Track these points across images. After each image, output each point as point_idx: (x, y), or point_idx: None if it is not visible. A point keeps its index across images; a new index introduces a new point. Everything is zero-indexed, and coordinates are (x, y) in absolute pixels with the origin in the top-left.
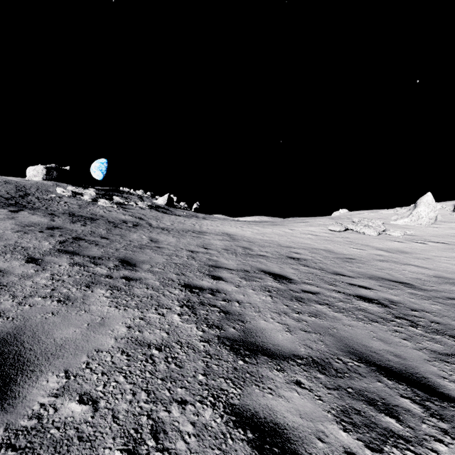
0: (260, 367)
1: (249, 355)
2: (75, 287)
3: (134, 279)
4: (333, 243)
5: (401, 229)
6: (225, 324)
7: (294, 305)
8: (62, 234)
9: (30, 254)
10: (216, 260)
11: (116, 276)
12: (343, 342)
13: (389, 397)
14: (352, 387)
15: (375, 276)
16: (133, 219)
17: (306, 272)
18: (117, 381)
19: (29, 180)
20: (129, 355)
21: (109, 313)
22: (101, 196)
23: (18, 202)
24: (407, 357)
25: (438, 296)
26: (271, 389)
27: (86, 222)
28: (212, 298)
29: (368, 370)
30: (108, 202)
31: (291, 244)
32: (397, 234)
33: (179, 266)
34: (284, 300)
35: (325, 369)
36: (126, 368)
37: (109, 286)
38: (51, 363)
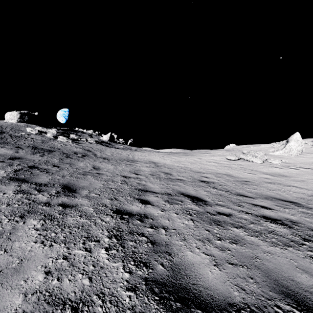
0: None
1: (181, 310)
2: (8, 218)
3: (71, 205)
4: (231, 169)
5: (278, 159)
6: (153, 259)
7: (214, 229)
8: (21, 163)
9: None
10: (144, 184)
11: (54, 204)
12: (272, 277)
13: None
14: None
15: (269, 196)
16: (82, 151)
17: (216, 194)
18: None
19: (6, 122)
20: None
21: (32, 251)
22: (60, 134)
23: None
24: None
25: None
26: None
27: (44, 153)
28: (141, 224)
29: None
30: (65, 138)
31: (201, 169)
32: (276, 162)
33: (113, 191)
34: (204, 224)
35: None
36: None
37: (44, 215)
38: None
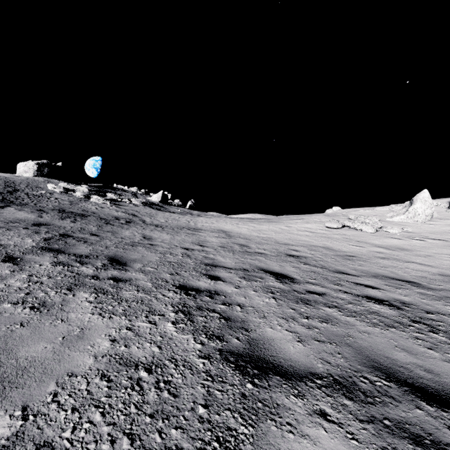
0: (274, 393)
1: (258, 375)
2: (54, 290)
3: (123, 279)
4: (331, 240)
5: (398, 226)
6: (227, 334)
7: (301, 308)
8: (49, 230)
9: (9, 253)
10: (213, 258)
11: (103, 277)
12: (364, 354)
13: (437, 432)
14: (388, 417)
15: (378, 274)
16: (126, 215)
17: (307, 271)
18: (92, 421)
19: (19, 176)
20: (111, 379)
21: (91, 322)
22: (93, 193)
23: (6, 198)
24: (440, 373)
25: (448, 295)
26: (291, 426)
27: (76, 218)
28: (211, 301)
29: (401, 392)
30: (101, 198)
31: (289, 241)
32: (395, 231)
33: (173, 265)
34: (290, 302)
35: (351, 392)
36: (105, 400)
37: (94, 288)
38: (6, 396)
